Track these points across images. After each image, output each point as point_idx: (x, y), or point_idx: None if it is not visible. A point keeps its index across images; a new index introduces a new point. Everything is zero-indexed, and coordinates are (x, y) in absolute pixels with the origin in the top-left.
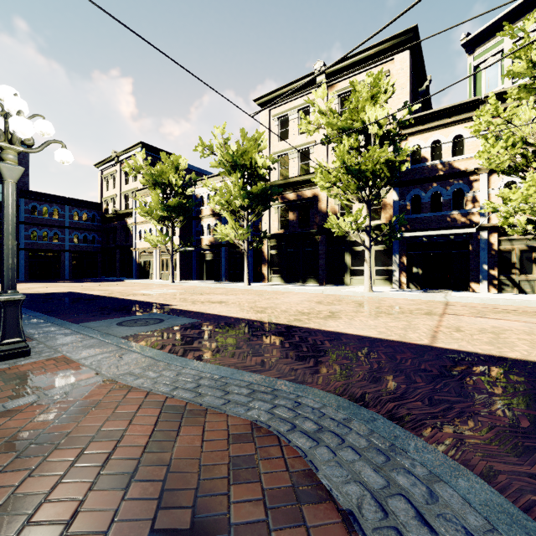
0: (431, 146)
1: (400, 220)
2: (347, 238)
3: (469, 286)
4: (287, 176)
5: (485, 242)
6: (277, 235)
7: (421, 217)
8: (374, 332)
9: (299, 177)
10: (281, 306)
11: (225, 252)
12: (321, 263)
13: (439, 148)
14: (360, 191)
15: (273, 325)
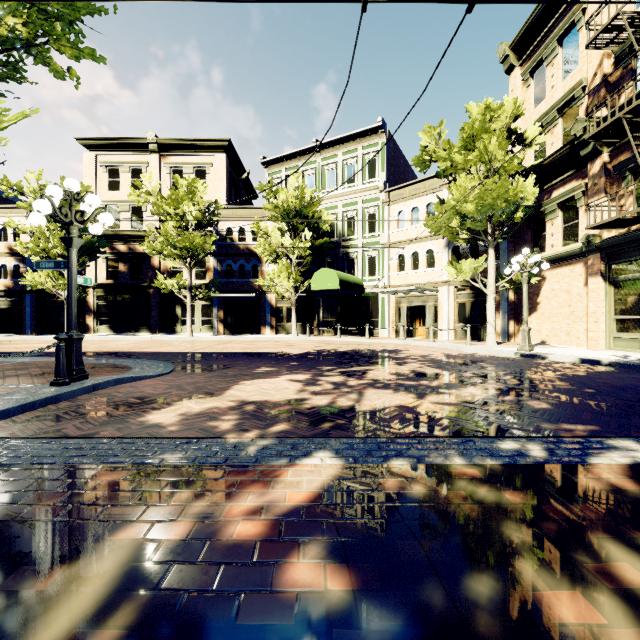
0: (240, 231)
1: (216, 283)
2: (178, 293)
3: (261, 331)
4: (118, 227)
5: (269, 302)
6: (106, 285)
7: (233, 281)
8: (168, 350)
9: (131, 231)
10: (111, 346)
11: (32, 300)
12: (154, 314)
13: (244, 234)
14: (183, 259)
15: (105, 352)
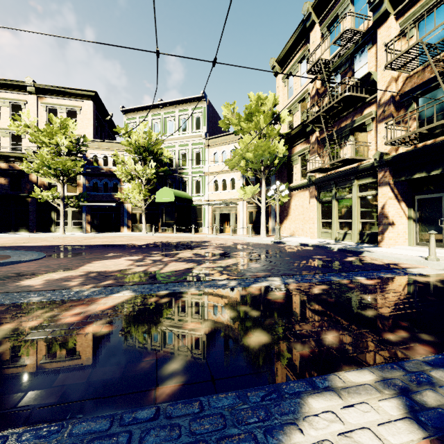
0: (104, 158)
1: (84, 195)
2: (53, 201)
3: (120, 230)
4: None
5: (126, 209)
6: None
7: (98, 194)
8: (42, 244)
9: (11, 153)
10: None
11: None
12: (32, 217)
13: (107, 160)
14: (56, 177)
15: None
